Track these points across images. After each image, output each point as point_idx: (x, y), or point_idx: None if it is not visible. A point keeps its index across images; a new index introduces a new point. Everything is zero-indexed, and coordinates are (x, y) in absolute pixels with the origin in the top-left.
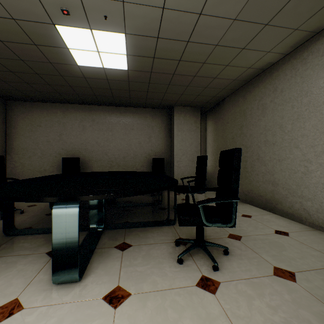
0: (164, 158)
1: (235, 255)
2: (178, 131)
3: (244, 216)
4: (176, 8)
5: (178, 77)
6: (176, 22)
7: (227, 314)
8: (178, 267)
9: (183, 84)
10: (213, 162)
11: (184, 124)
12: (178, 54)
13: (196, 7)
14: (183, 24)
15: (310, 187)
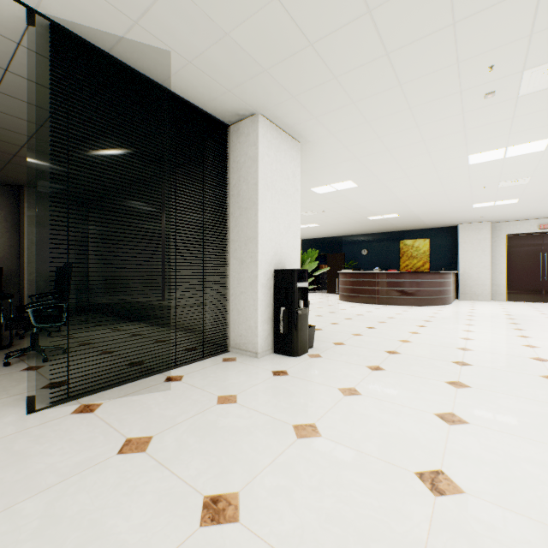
0: (2, 268)
1: (74, 353)
2: (34, 227)
3: (114, 330)
4: (8, 113)
5: (26, 159)
6: (11, 121)
7: (42, 373)
8: (5, 368)
9: (36, 167)
10: (98, 274)
11: (46, 217)
12: (20, 142)
13: (35, 121)
14: (21, 125)
15: (167, 295)
